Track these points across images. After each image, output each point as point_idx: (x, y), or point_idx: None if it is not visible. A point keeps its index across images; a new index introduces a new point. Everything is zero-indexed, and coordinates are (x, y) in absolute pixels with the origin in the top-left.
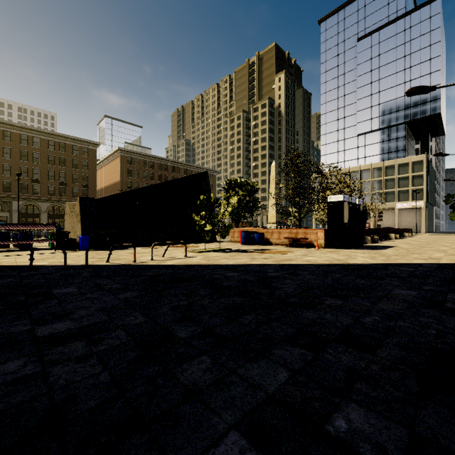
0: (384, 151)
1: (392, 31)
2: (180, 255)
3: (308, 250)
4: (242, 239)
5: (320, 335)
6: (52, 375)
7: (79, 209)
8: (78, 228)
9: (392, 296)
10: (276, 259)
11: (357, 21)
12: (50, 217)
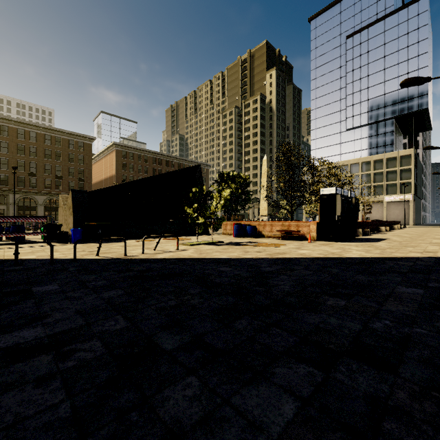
0: (372, 146)
1: (380, 28)
2: (172, 248)
3: (301, 243)
4: (234, 232)
5: (328, 347)
6: None
7: (71, 202)
8: (70, 221)
9: (398, 295)
10: (269, 252)
11: (347, 19)
12: (46, 209)
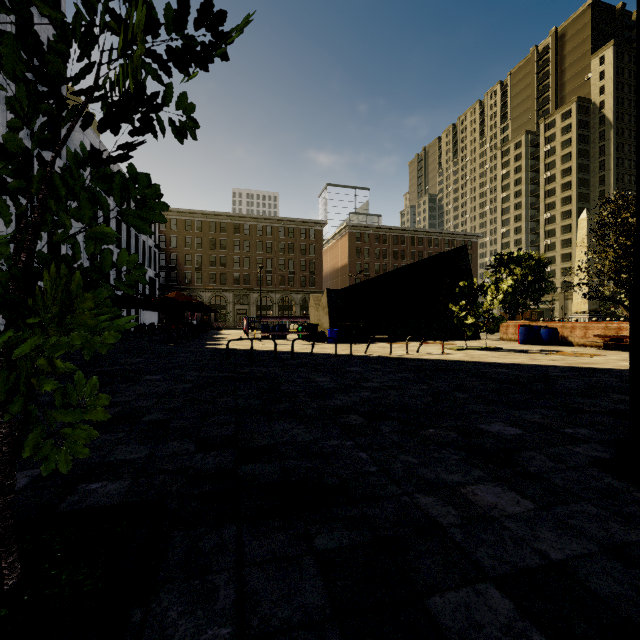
0: None
1: None
2: (435, 351)
3: None
4: (519, 337)
5: (584, 409)
6: (390, 398)
7: (326, 301)
8: (325, 321)
9: None
10: (569, 361)
11: None
12: (280, 309)
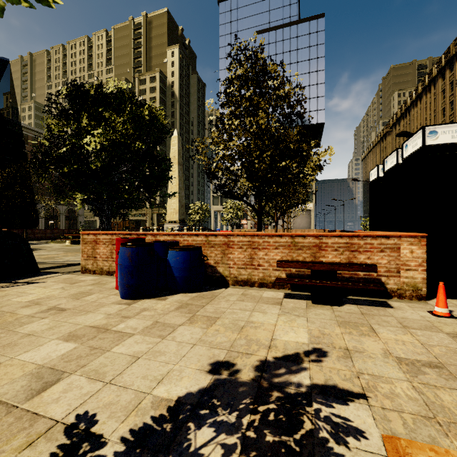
0: None
1: (287, 34)
2: None
3: None
4: (119, 277)
5: None
6: None
7: None
8: None
9: None
10: None
11: (256, 14)
12: None
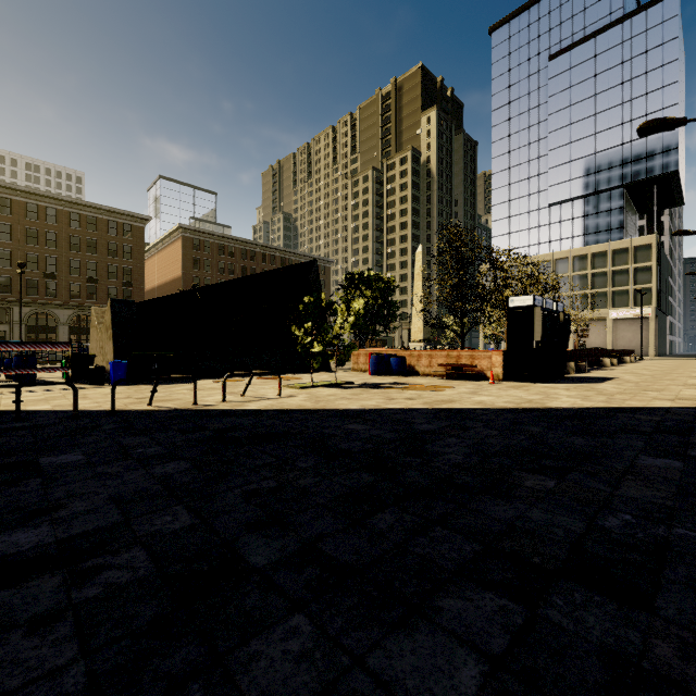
0: (590, 230)
1: (602, 44)
2: (271, 393)
3: (478, 385)
4: (371, 367)
5: (531, 561)
6: None
7: (110, 318)
8: (109, 349)
9: (641, 471)
10: (427, 399)
11: (549, 29)
12: (72, 331)
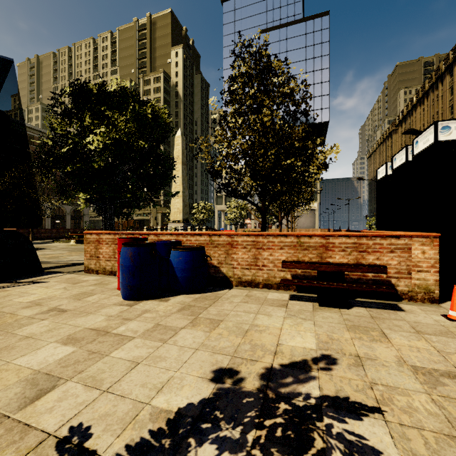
0: None
1: (291, 33)
2: None
3: None
4: (121, 277)
5: None
6: None
7: None
8: None
9: None
10: None
11: (260, 13)
12: None
